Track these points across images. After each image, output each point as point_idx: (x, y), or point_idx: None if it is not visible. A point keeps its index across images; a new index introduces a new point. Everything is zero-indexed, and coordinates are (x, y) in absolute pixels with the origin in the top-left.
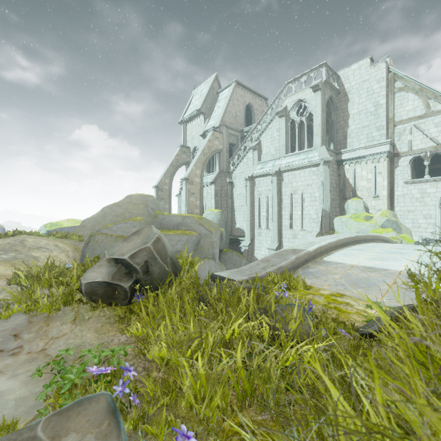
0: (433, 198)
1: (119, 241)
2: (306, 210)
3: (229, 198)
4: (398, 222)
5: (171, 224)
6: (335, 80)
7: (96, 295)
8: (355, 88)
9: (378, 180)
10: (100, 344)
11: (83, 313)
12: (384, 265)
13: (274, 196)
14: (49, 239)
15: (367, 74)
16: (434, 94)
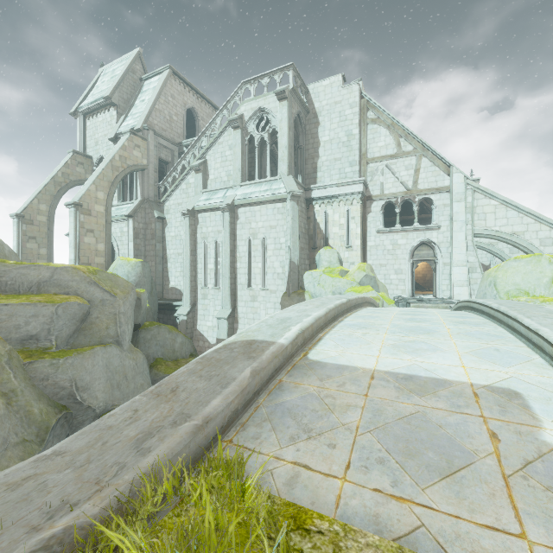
0: (403, 251)
1: None
2: (270, 262)
3: (159, 242)
4: (376, 278)
5: (23, 282)
6: (304, 93)
7: None
8: (326, 109)
9: (351, 227)
10: None
11: None
12: (428, 367)
13: (226, 240)
14: None
15: (339, 94)
16: (405, 133)
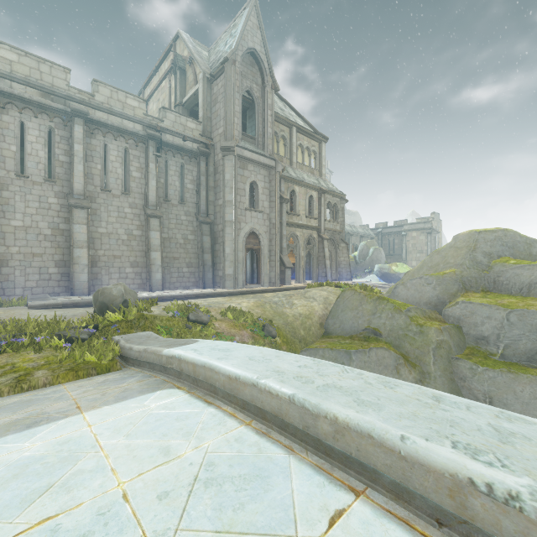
0: None
1: (363, 301)
2: None
3: None
4: None
5: (514, 283)
6: None
7: None
8: None
9: None
10: None
11: None
12: None
13: None
14: (336, 291)
15: None
16: None
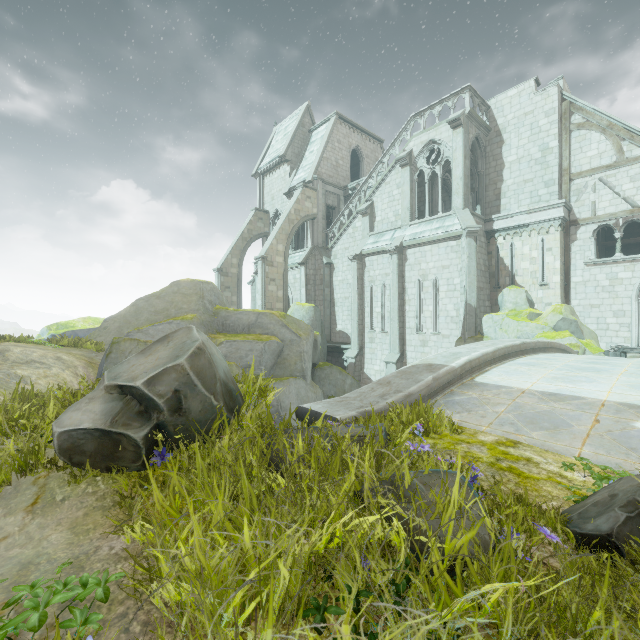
0: (627, 287)
1: None
2: (442, 304)
3: (327, 287)
4: (578, 323)
5: (239, 325)
6: (483, 112)
7: (81, 453)
8: (512, 124)
9: (547, 260)
10: (66, 562)
11: (54, 490)
12: (575, 390)
13: (394, 283)
14: (49, 348)
15: (531, 103)
16: (629, 133)
